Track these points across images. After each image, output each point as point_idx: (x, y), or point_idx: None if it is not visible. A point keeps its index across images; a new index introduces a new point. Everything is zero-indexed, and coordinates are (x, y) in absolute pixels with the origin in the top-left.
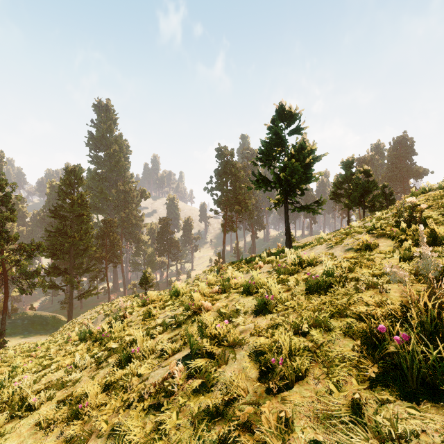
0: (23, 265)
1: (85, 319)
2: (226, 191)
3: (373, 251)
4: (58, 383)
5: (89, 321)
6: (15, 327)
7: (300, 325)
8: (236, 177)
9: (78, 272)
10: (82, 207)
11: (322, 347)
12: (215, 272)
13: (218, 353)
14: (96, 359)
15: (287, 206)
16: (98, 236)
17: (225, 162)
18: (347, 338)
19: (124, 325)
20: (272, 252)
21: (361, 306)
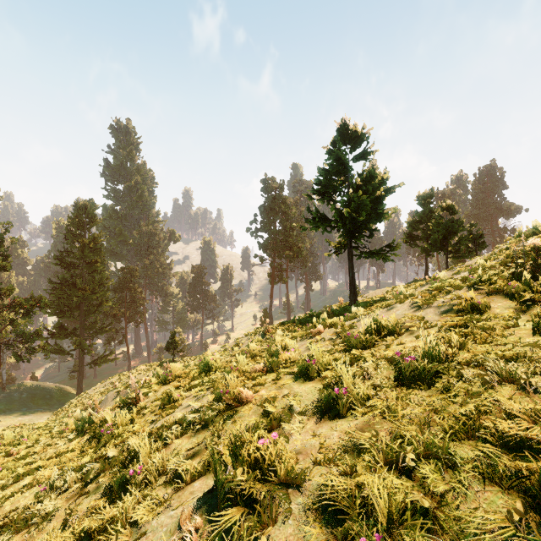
0: (19, 325)
1: (97, 393)
2: (274, 232)
3: (485, 316)
4: (20, 518)
5: (95, 401)
6: (11, 401)
7: (401, 454)
8: (287, 215)
9: (90, 334)
10: (95, 253)
11: (447, 505)
12: (260, 335)
13: (260, 495)
14: (84, 474)
15: (351, 251)
16: (116, 289)
17: (272, 197)
18: (489, 487)
19: (133, 416)
20: (333, 310)
21: (503, 422)
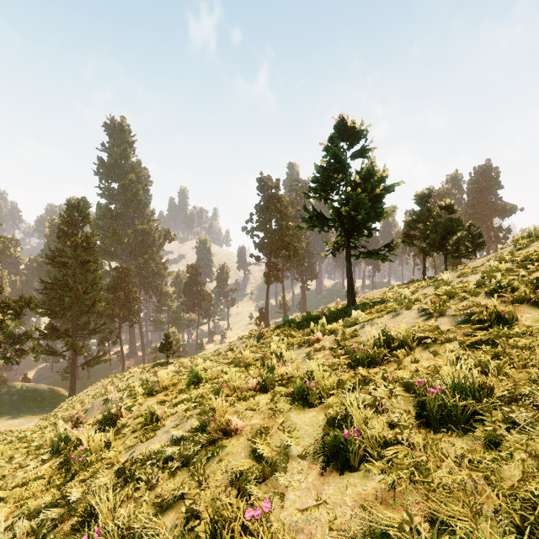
0: (7, 327)
1: (88, 396)
2: (270, 231)
3: (514, 330)
4: None
5: (79, 411)
6: (1, 404)
7: None
8: (283, 214)
9: (83, 334)
10: (88, 252)
11: None
12: (255, 339)
13: None
14: (41, 521)
15: (349, 251)
16: (110, 288)
17: (268, 196)
18: None
19: (109, 439)
20: (330, 313)
21: None
